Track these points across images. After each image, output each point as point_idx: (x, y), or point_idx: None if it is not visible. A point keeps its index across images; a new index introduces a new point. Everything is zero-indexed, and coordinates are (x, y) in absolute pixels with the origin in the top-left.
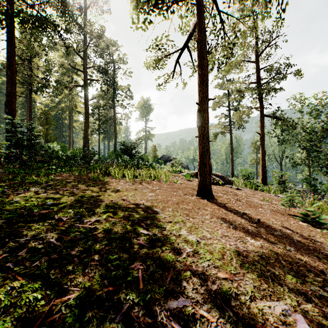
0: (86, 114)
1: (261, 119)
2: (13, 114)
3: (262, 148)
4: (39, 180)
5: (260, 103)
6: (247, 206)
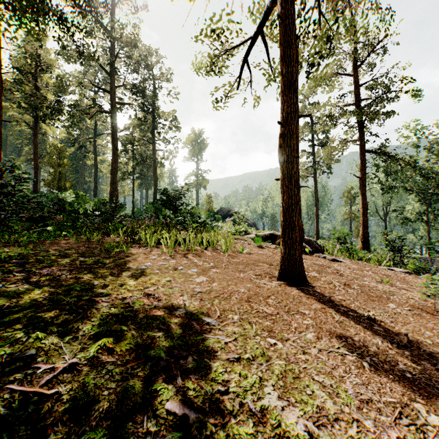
0: (114, 151)
1: (361, 157)
2: None
3: (363, 199)
4: (5, 254)
5: (360, 133)
6: (367, 298)
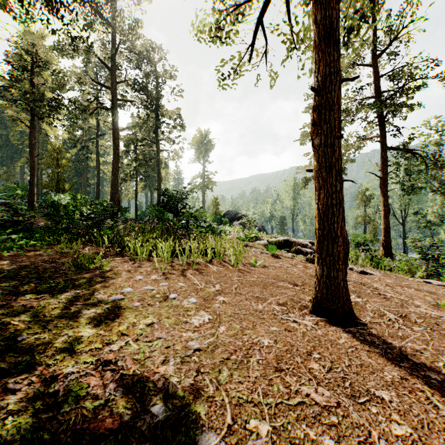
0: (115, 151)
1: (383, 155)
2: None
3: (385, 200)
4: None
5: (381, 129)
6: None
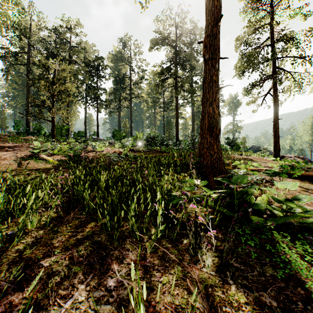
0: (193, 120)
1: None
2: (178, 129)
3: None
4: None
5: None
6: None
